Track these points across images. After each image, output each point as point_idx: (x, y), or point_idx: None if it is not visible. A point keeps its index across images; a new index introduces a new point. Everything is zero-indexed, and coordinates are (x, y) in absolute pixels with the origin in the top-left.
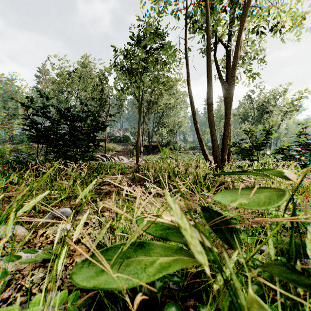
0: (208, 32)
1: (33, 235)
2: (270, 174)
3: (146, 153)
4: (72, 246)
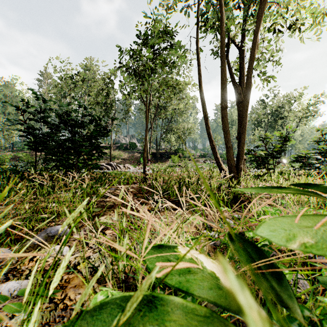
0: (222, 28)
1: (21, 260)
2: (322, 193)
3: (154, 161)
4: (66, 274)
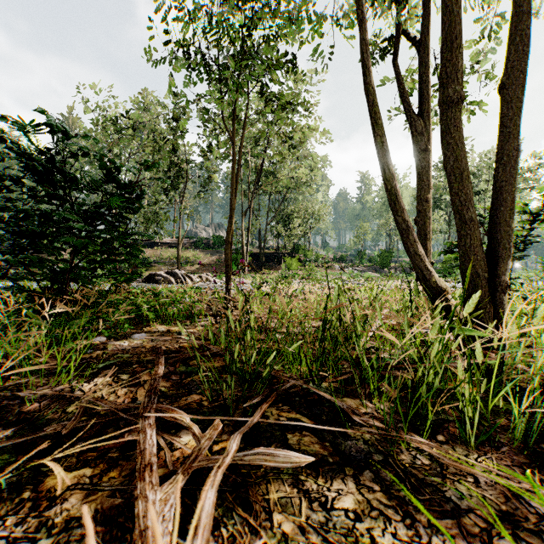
0: None
1: None
2: None
3: (255, 268)
4: None
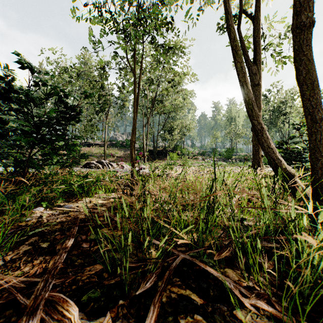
0: None
1: None
2: None
3: (151, 159)
4: None
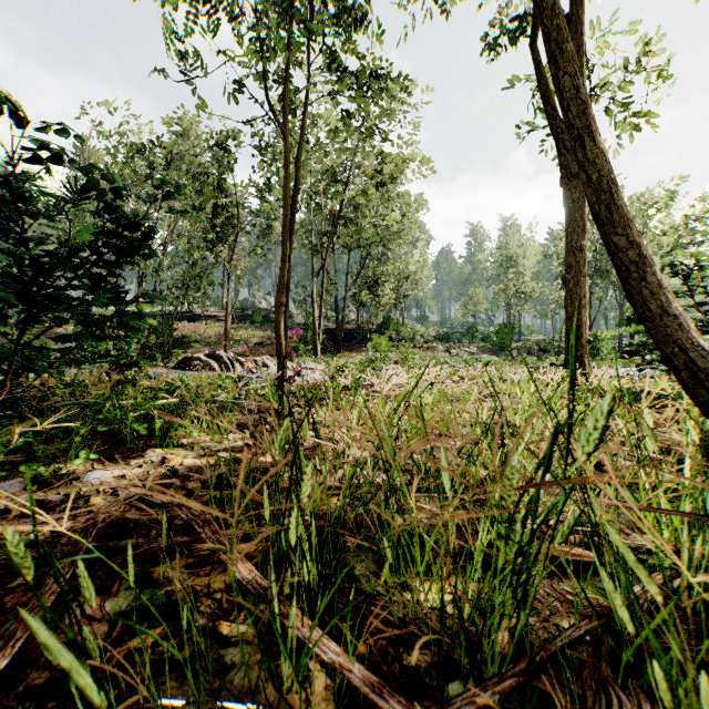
0: None
1: None
2: None
3: (331, 350)
4: None
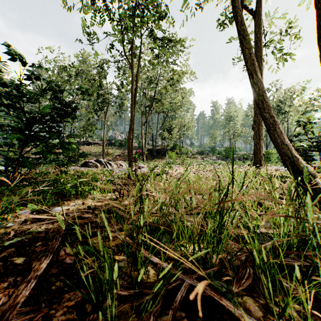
0: None
1: None
2: None
3: (150, 158)
4: None
